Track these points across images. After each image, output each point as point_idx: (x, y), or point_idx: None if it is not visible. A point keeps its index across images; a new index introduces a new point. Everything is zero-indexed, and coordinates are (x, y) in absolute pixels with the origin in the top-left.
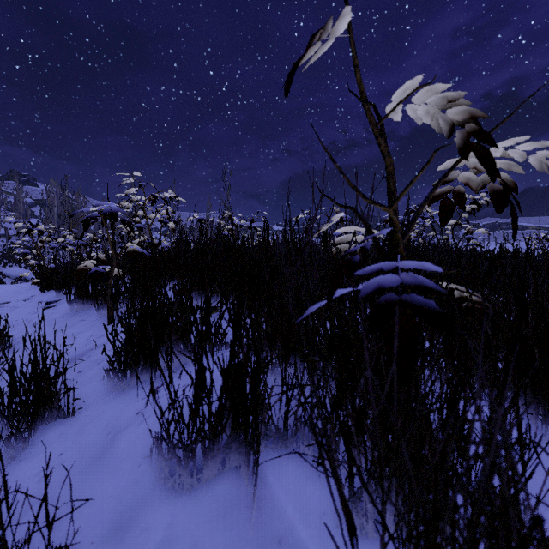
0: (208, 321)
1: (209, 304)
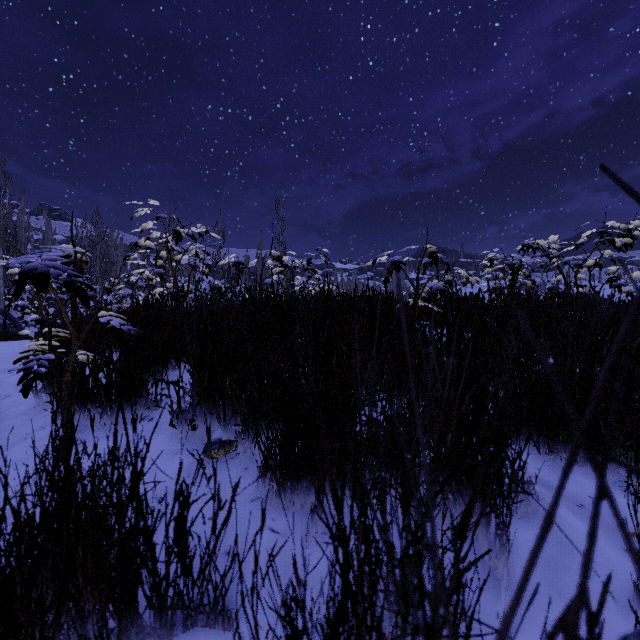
0: (182, 547)
1: (187, 503)
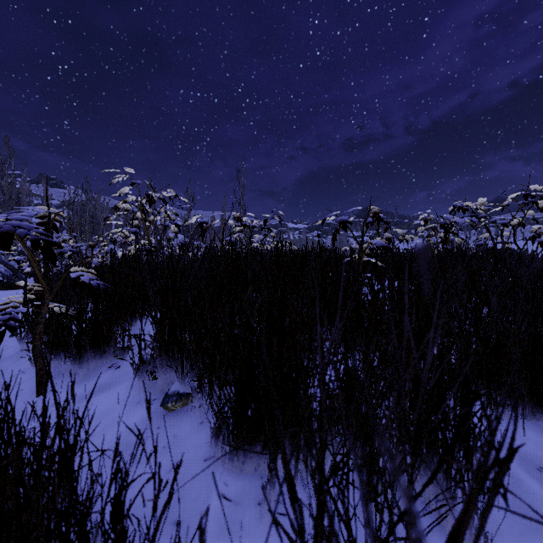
0: (122, 532)
1: (127, 483)
